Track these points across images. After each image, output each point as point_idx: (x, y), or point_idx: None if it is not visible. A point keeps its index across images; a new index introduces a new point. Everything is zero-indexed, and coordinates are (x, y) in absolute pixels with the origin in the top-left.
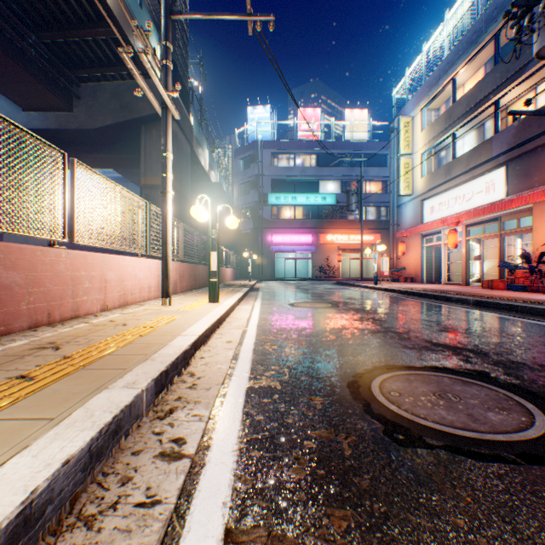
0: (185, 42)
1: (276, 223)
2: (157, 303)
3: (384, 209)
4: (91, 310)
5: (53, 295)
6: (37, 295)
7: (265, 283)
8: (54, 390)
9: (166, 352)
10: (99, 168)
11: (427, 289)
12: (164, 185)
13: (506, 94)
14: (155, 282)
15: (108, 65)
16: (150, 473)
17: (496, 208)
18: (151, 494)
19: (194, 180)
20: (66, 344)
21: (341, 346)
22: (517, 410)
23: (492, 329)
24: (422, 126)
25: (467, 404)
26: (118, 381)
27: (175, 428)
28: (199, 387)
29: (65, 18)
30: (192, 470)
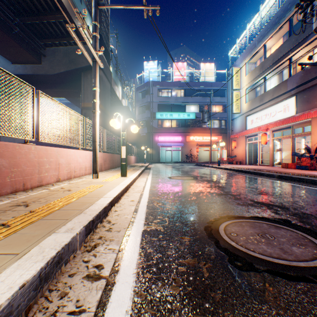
0: (107, 23)
1: (160, 129)
2: (90, 177)
3: (223, 121)
4: (50, 181)
5: (26, 173)
6: (16, 173)
7: (154, 165)
8: (21, 234)
9: (93, 208)
10: (56, 97)
11: (249, 168)
12: (94, 107)
13: (295, 53)
14: (89, 164)
15: (62, 37)
16: (79, 289)
17: (290, 120)
18: (79, 305)
19: (113, 104)
20: (33, 203)
21: (200, 203)
22: (310, 246)
23: (290, 193)
24: (246, 73)
25: (279, 242)
26: (62, 228)
27: (97, 258)
28: (113, 230)
29: (36, 9)
30: (106, 287)
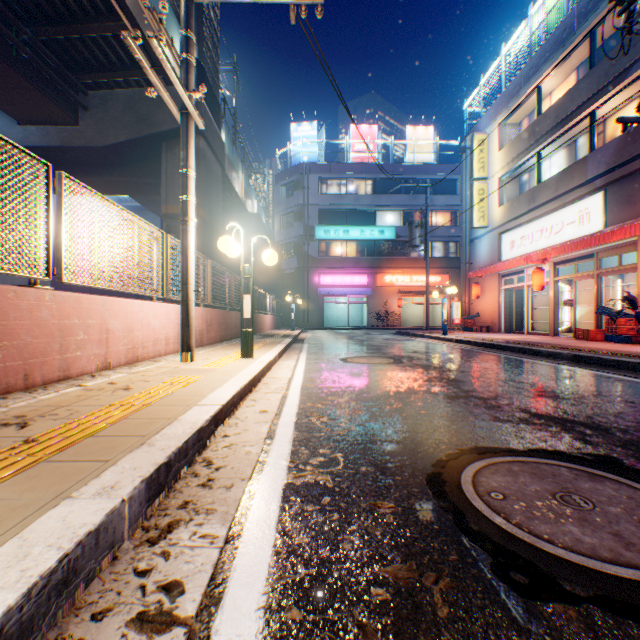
0: (215, 42)
1: (324, 261)
2: (177, 359)
3: (453, 244)
4: (87, 369)
5: (31, 351)
6: (7, 351)
7: (311, 333)
8: None
9: (172, 431)
10: (111, 194)
11: (509, 341)
12: (185, 210)
13: (604, 103)
14: (174, 332)
15: (121, 69)
16: None
17: (592, 241)
18: None
19: (227, 209)
20: (39, 419)
21: (412, 417)
22: None
23: (604, 394)
24: (500, 144)
25: (608, 515)
26: (90, 484)
27: (171, 562)
28: (216, 485)
29: (68, 9)
30: None
